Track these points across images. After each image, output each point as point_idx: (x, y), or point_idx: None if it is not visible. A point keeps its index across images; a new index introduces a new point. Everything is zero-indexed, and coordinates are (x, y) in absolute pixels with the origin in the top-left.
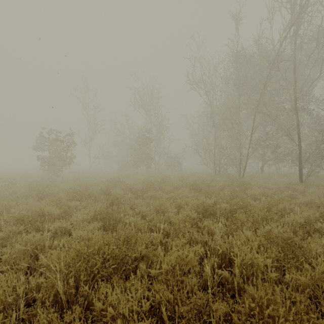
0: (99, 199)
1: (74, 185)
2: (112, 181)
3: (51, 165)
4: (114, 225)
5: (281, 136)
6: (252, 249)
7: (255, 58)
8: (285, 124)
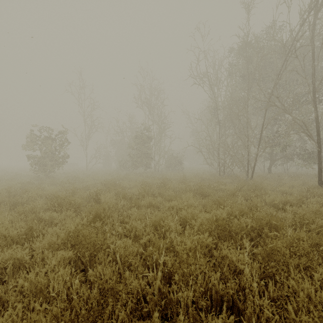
0: (84, 208)
1: (62, 188)
2: (106, 184)
3: (42, 165)
4: (93, 255)
5: (297, 133)
6: (322, 319)
7: (265, 48)
8: (302, 119)
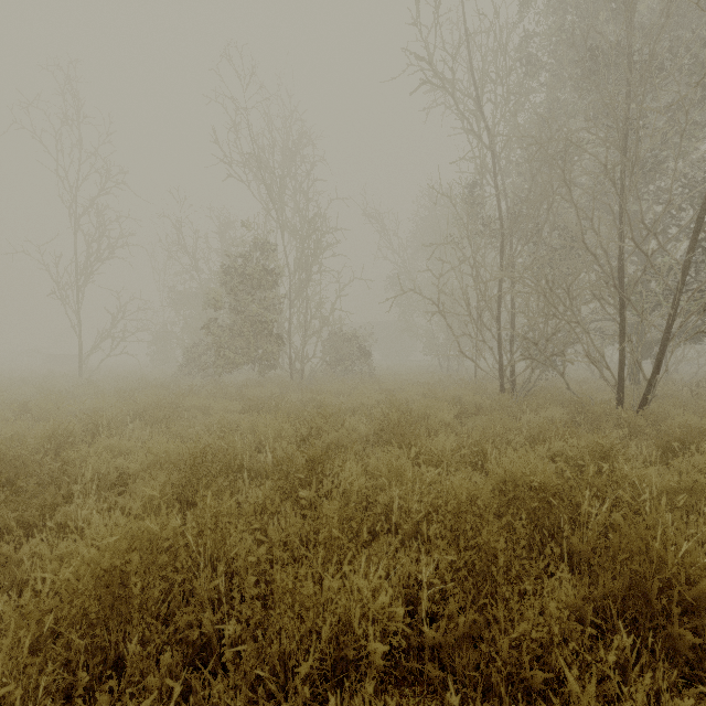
0: None
1: None
2: None
3: None
4: None
5: None
6: None
7: None
8: None
